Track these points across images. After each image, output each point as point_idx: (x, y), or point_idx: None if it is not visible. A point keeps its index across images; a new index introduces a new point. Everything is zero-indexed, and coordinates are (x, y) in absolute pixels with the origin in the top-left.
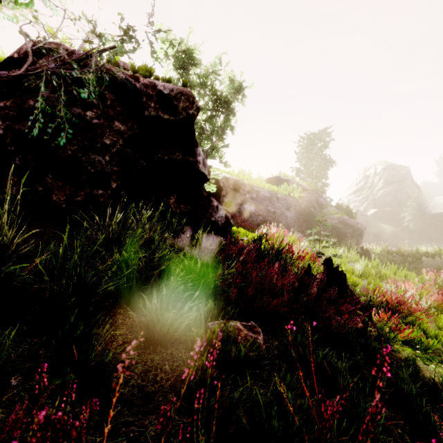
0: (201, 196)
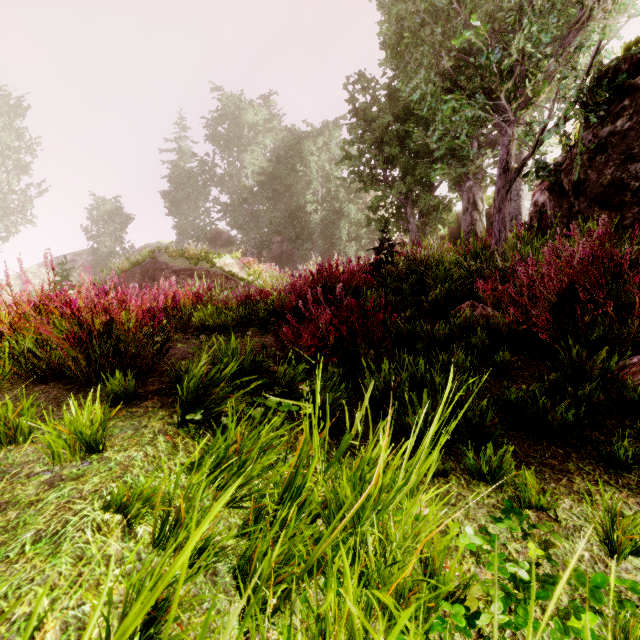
0: None
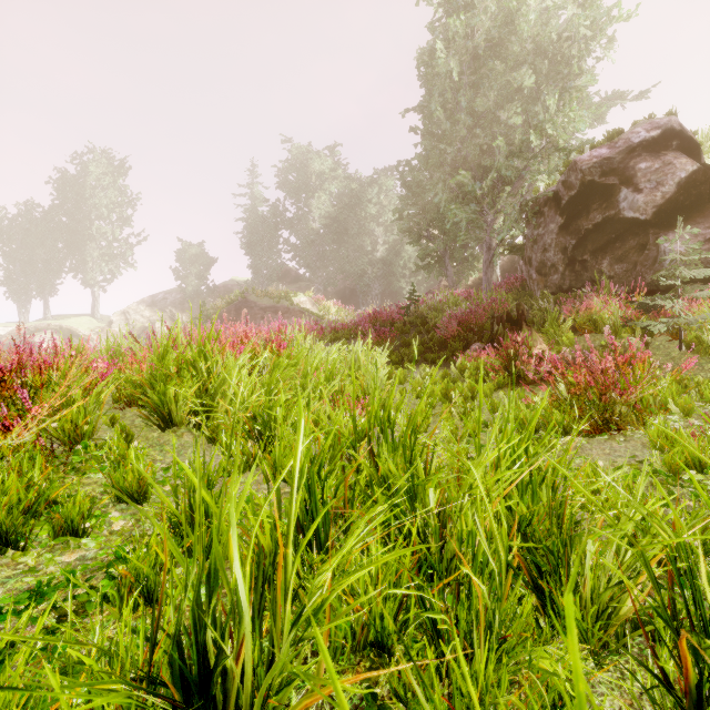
0: (647, 244)
